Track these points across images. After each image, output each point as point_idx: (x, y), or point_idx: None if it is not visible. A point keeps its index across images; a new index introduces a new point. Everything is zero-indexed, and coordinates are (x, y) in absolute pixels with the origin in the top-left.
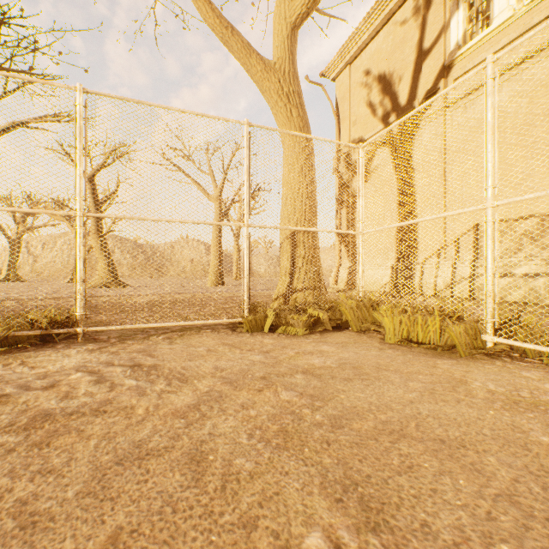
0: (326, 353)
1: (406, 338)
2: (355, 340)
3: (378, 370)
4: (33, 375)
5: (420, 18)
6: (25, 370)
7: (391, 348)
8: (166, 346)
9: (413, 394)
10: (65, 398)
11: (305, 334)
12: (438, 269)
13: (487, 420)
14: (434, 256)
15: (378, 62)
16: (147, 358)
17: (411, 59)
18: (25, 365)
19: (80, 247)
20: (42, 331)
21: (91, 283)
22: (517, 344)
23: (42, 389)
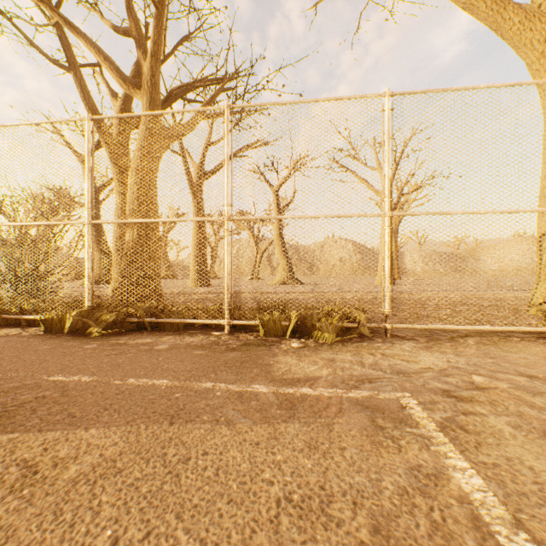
0: None
1: None
2: None
3: None
4: (424, 370)
5: None
6: (401, 362)
7: None
8: (506, 354)
9: None
10: (534, 407)
11: None
12: None
13: None
14: None
15: None
16: (522, 368)
17: None
18: (391, 357)
19: (388, 246)
20: (357, 324)
21: (274, 280)
22: None
23: (475, 390)
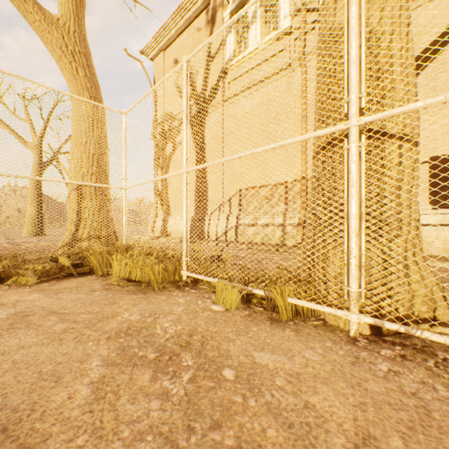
0: (21, 303)
1: (127, 278)
2: (84, 284)
3: (50, 314)
4: None
5: (209, 30)
6: None
7: (105, 289)
8: None
9: (40, 337)
10: None
11: (39, 282)
12: (219, 220)
13: (71, 354)
14: (217, 210)
15: (183, 55)
16: None
17: (204, 59)
18: None
19: None
20: None
21: None
22: (196, 276)
23: None
